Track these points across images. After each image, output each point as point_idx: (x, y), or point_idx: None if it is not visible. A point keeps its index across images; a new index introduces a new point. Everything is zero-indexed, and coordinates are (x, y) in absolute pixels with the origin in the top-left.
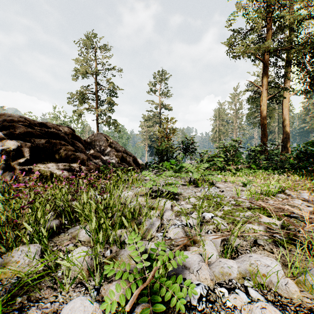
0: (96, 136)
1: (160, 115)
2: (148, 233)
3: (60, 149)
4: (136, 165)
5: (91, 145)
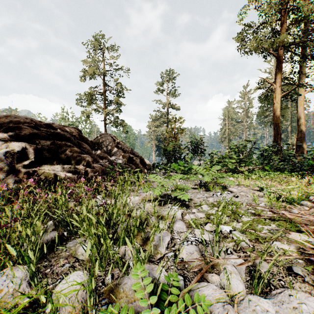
0: (103, 137)
1: (167, 115)
2: (157, 251)
3: (65, 150)
4: (143, 166)
5: (98, 146)
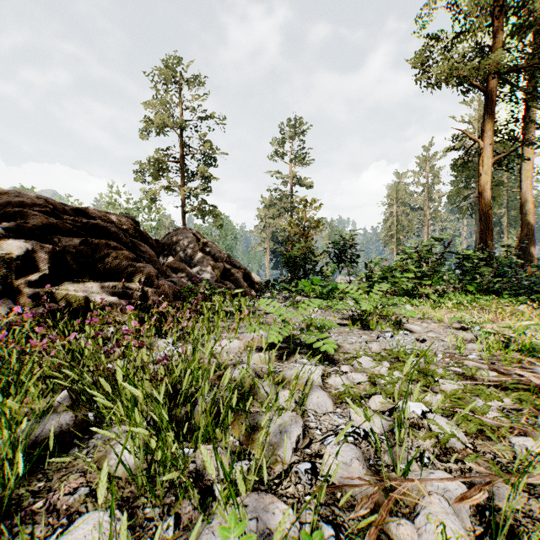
0: (179, 234)
1: (291, 197)
2: (274, 456)
3: (108, 256)
4: (249, 285)
5: (170, 250)
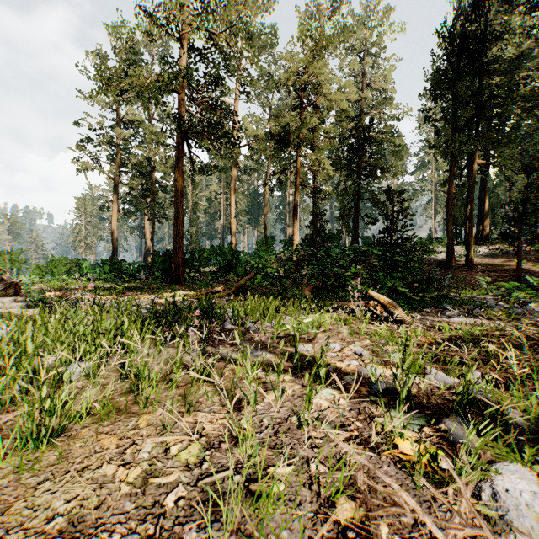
0: None
1: None
2: None
3: None
4: None
5: None
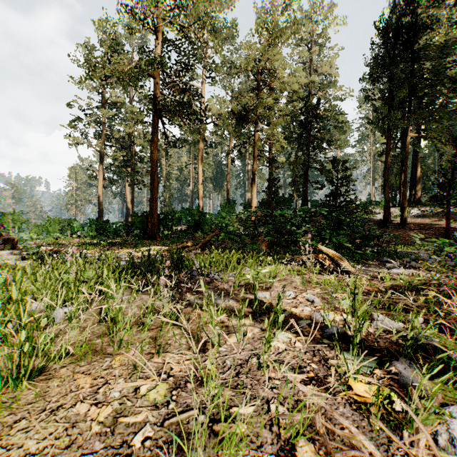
0: None
1: None
2: None
3: None
4: None
5: None
